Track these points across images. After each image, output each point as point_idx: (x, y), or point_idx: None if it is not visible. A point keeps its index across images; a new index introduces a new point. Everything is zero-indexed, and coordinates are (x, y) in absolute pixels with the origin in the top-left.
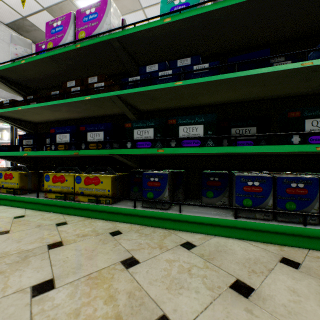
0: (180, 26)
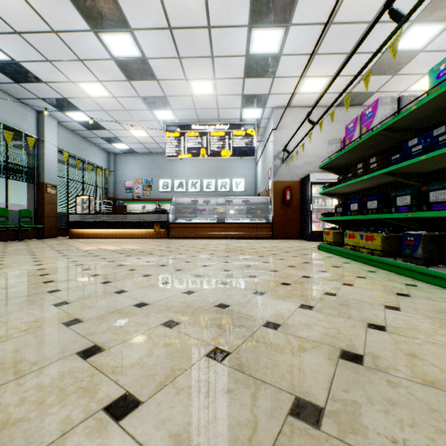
0: (428, 104)
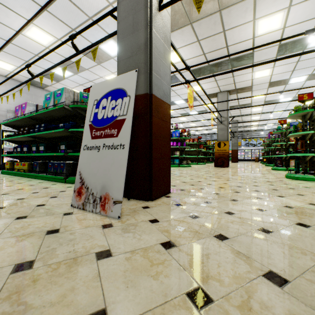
0: (39, 115)
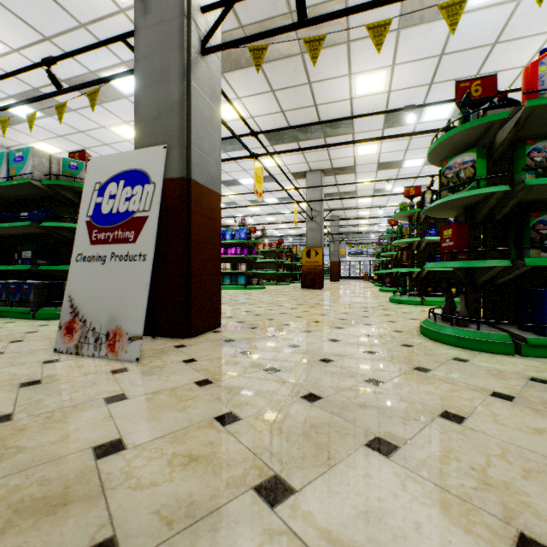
0: None
